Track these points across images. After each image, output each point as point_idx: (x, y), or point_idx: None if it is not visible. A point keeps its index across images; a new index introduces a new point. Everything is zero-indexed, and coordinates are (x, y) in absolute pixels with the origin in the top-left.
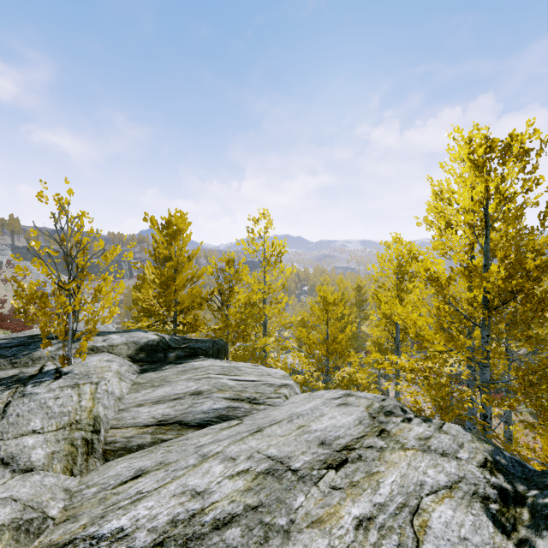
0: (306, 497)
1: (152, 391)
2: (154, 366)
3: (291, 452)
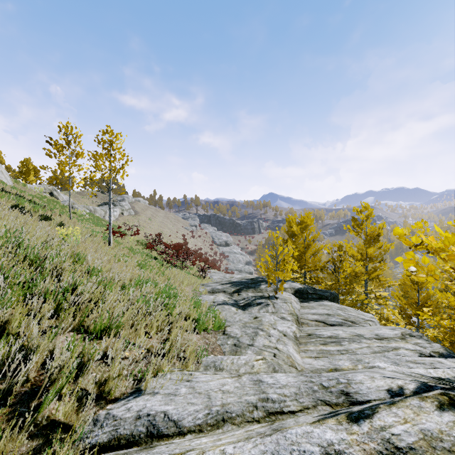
0: (366, 340)
1: (309, 310)
2: (305, 301)
3: (364, 334)
